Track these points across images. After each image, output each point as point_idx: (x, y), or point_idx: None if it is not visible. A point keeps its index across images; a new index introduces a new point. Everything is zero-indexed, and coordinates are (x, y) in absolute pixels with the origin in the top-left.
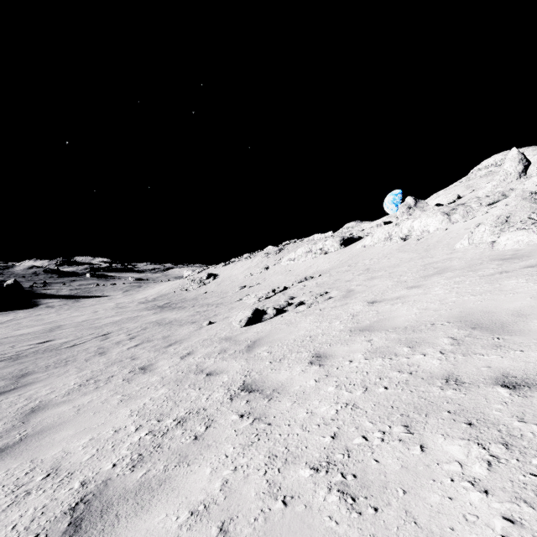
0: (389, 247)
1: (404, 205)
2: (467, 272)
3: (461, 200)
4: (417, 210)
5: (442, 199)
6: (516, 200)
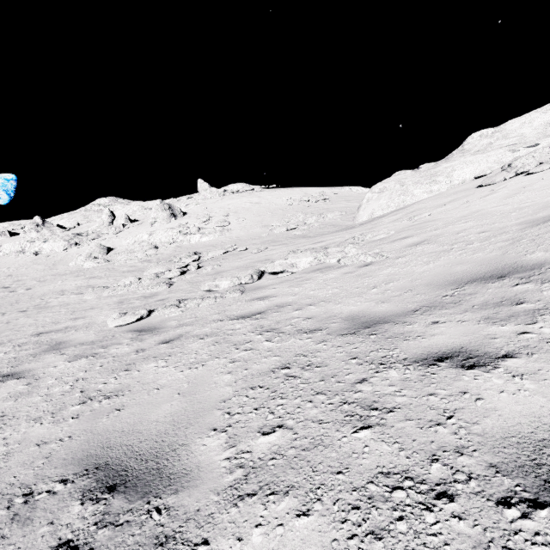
0: (23, 259)
1: (32, 222)
2: (71, 276)
3: (80, 227)
4: (45, 229)
5: (66, 222)
6: (95, 247)
